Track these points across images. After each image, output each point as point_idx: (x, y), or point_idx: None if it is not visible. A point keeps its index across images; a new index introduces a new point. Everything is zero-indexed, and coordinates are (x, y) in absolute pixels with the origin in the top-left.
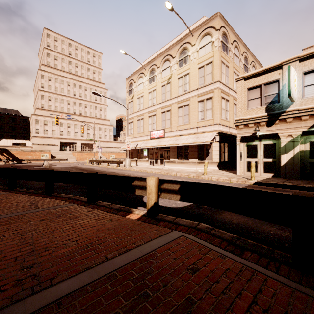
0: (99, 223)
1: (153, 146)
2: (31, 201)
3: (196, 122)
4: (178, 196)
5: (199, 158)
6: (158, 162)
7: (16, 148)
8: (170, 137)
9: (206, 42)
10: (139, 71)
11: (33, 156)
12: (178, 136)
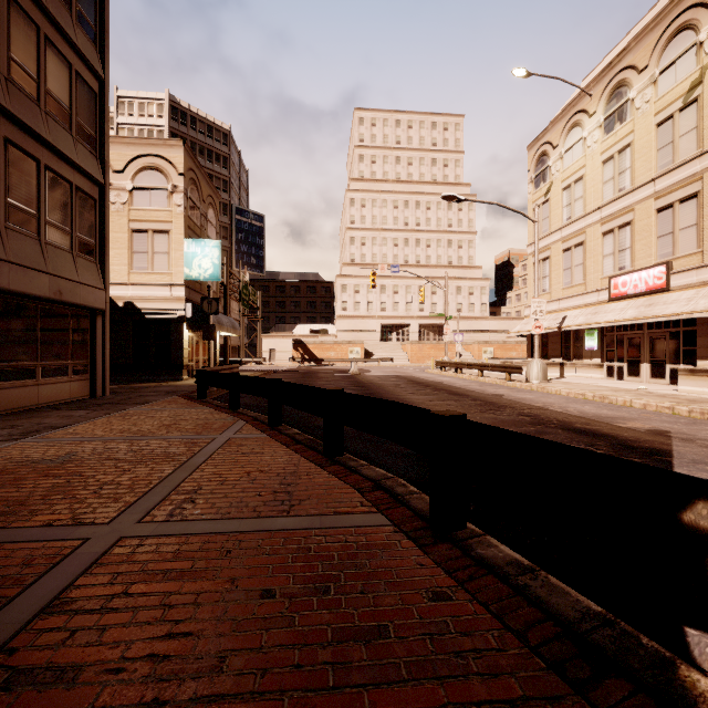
0: None
1: (622, 322)
2: (287, 474)
3: None
4: None
5: None
6: (640, 370)
7: (314, 339)
8: (700, 286)
9: None
10: (569, 112)
11: (337, 352)
12: None
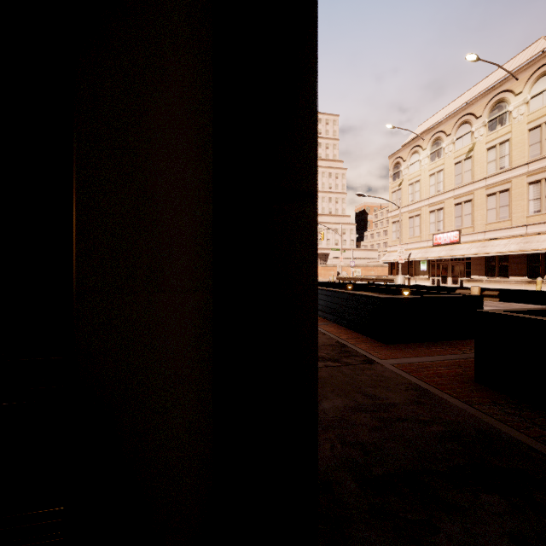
0: None
1: (439, 257)
2: None
3: (525, 218)
4: (497, 299)
5: (530, 275)
6: (447, 280)
7: None
8: (472, 242)
9: (545, 87)
10: (412, 144)
11: None
12: (488, 240)
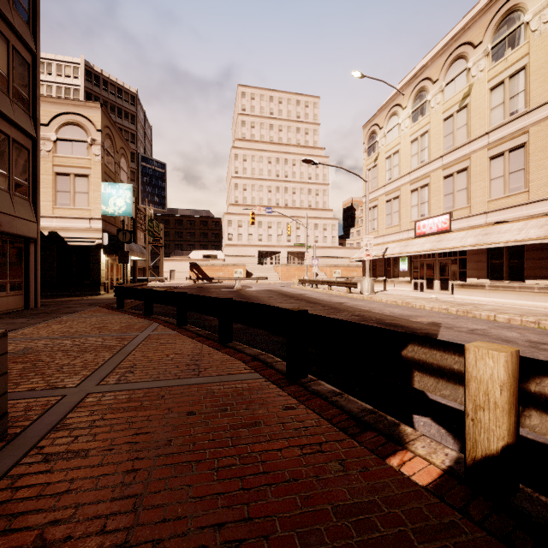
0: (309, 471)
1: (422, 252)
2: (194, 355)
3: None
4: None
5: None
6: (434, 284)
7: (206, 262)
8: (468, 229)
9: None
10: (390, 104)
11: (224, 273)
12: (491, 224)
